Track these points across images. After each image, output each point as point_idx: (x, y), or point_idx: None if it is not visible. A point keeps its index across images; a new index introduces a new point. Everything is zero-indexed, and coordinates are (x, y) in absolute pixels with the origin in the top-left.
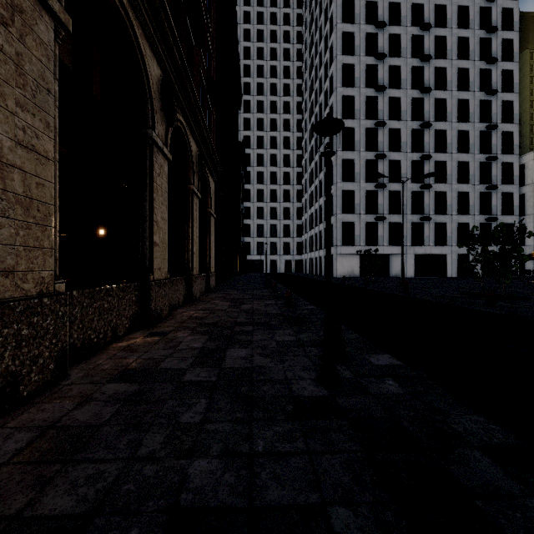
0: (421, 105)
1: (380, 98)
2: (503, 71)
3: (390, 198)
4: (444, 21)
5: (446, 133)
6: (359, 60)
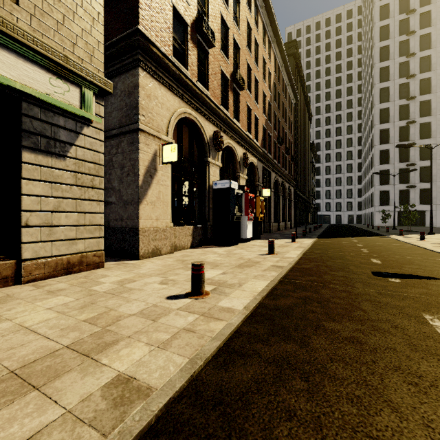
0: None
1: (412, 104)
2: None
3: (422, 172)
4: None
5: None
6: (393, 83)
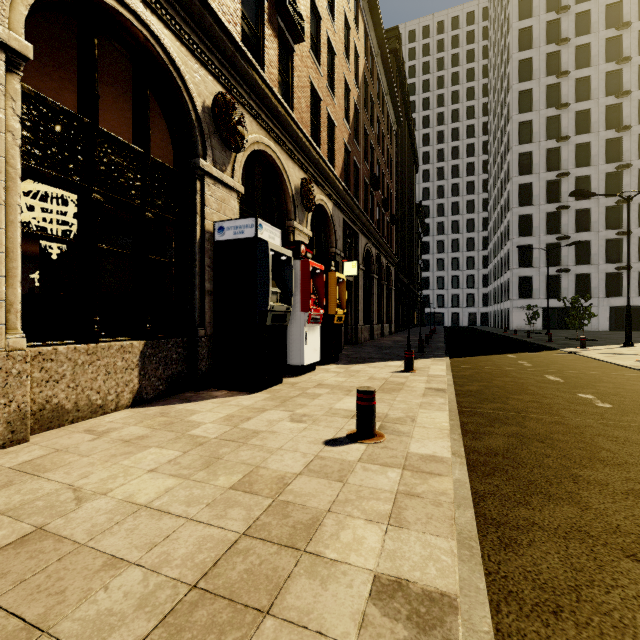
0: (620, 144)
1: (564, 148)
2: None
3: (578, 249)
4: None
5: None
6: (538, 115)
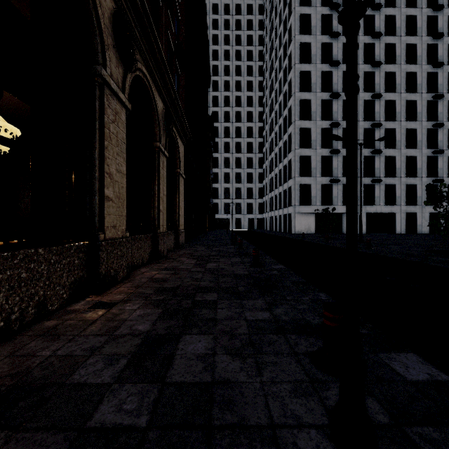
0: (372, 78)
1: (335, 73)
2: (448, 45)
3: (344, 163)
4: (393, 1)
5: (395, 102)
6: (315, 39)
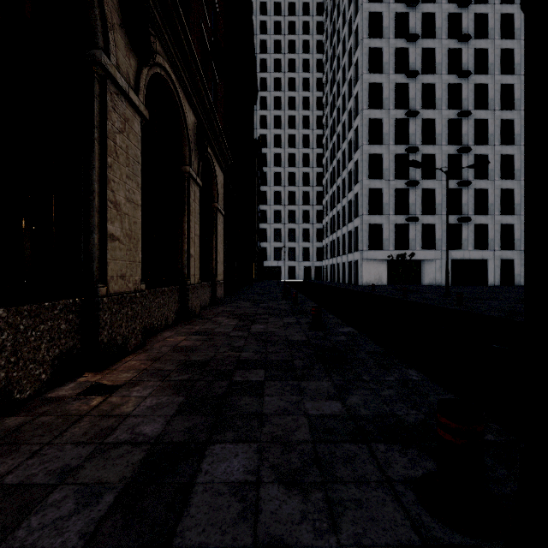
0: (459, 92)
1: (412, 85)
2: None
3: (423, 197)
4: None
5: (488, 122)
6: (387, 43)
